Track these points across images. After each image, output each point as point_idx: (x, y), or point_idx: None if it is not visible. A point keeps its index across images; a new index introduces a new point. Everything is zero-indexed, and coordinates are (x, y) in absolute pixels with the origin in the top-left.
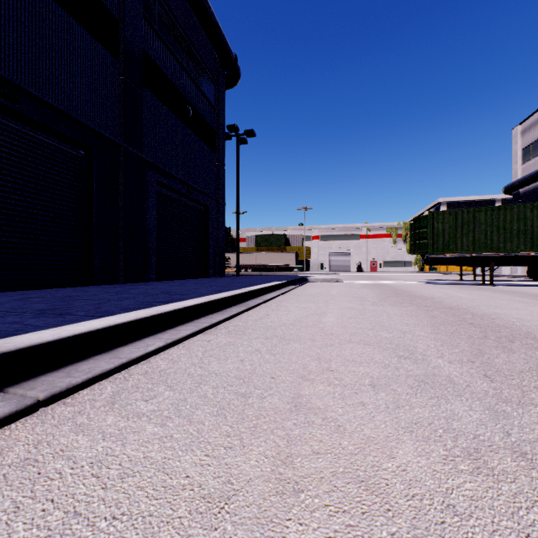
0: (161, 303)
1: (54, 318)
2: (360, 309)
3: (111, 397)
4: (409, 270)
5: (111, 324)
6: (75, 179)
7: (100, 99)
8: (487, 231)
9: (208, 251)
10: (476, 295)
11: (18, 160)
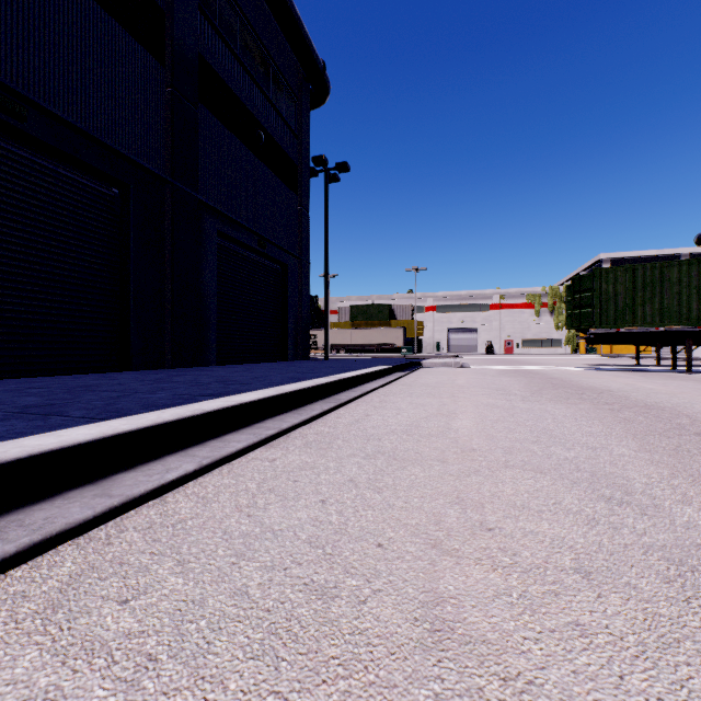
0: (208, 396)
1: (30, 420)
2: (506, 408)
3: (60, 588)
4: (558, 351)
5: (107, 433)
6: (105, 226)
7: (139, 118)
8: (682, 295)
9: (287, 326)
10: (674, 387)
11: (25, 200)
